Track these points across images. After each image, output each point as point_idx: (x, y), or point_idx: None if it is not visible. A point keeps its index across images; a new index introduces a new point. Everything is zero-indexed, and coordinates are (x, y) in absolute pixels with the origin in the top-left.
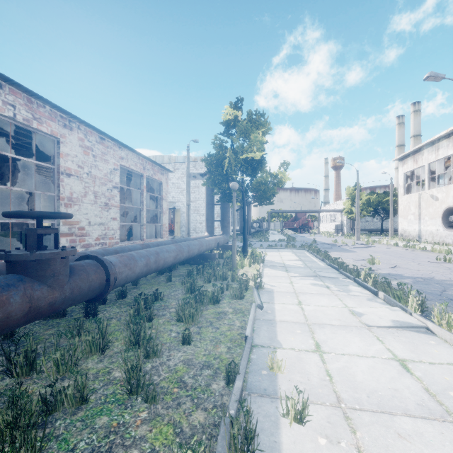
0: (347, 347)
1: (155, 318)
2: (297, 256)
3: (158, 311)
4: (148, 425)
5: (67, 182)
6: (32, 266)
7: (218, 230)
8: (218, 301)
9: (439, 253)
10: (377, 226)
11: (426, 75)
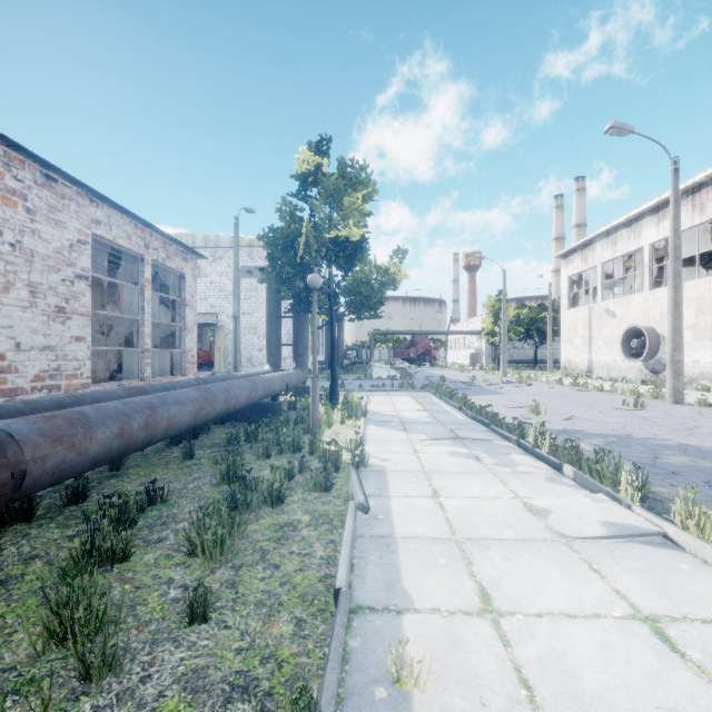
0: (543, 595)
1: (139, 551)
2: (419, 403)
3: (151, 531)
4: None
5: None
6: None
7: (290, 361)
8: (281, 500)
9: (622, 394)
10: (529, 355)
11: (608, 125)
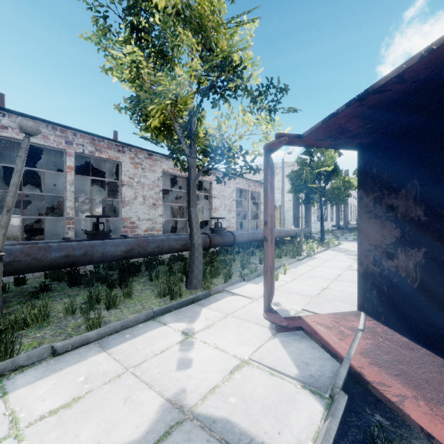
0: (324, 271)
1: (251, 259)
2: None
3: (253, 258)
4: (246, 271)
5: (214, 201)
6: (218, 232)
7: (314, 225)
8: (281, 258)
9: None
10: None
11: None
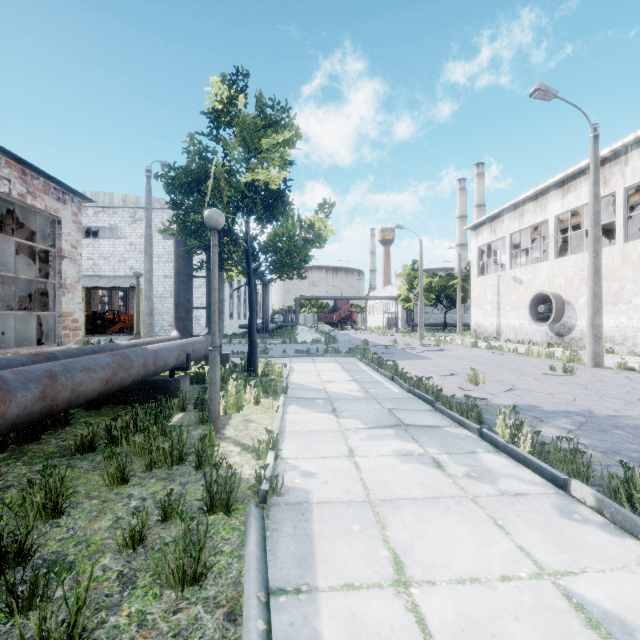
0: None
1: None
2: (347, 371)
3: None
4: None
5: None
6: None
7: None
8: None
9: (538, 357)
10: (439, 319)
11: (534, 88)
